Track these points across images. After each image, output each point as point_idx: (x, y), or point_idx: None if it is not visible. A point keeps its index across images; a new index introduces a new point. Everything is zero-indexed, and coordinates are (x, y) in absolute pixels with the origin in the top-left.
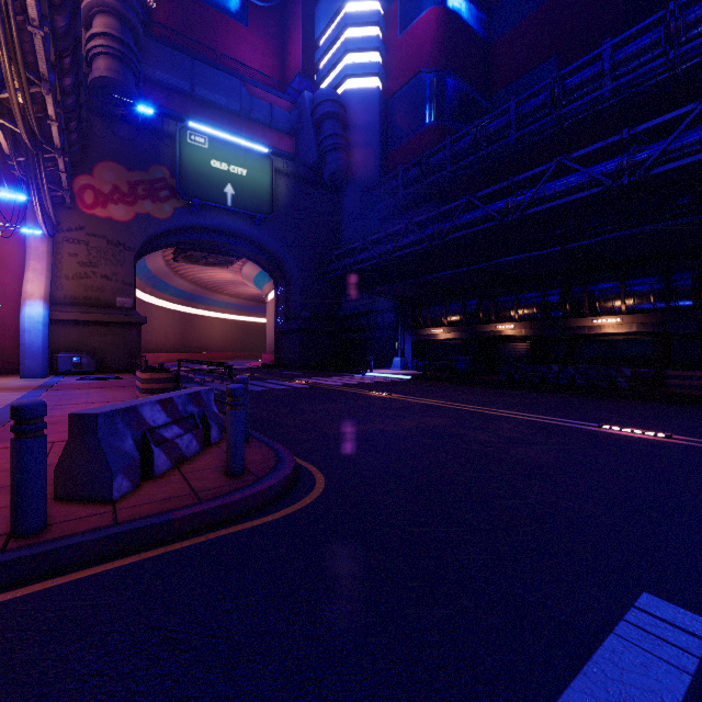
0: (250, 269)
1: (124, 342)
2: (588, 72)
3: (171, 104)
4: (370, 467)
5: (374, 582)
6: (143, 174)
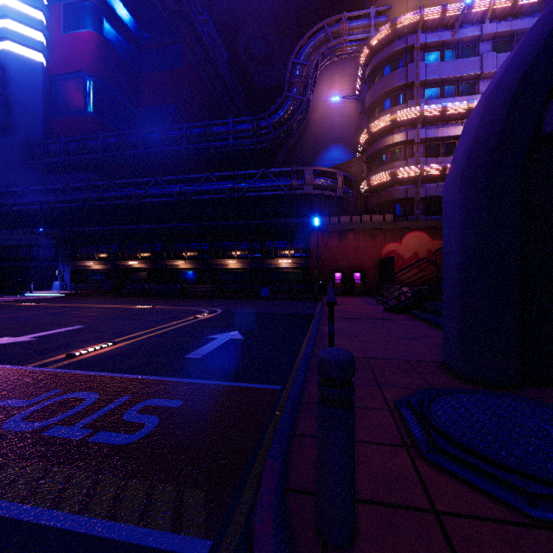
0: None
1: None
2: (177, 134)
3: None
4: (8, 322)
5: (1, 333)
6: None
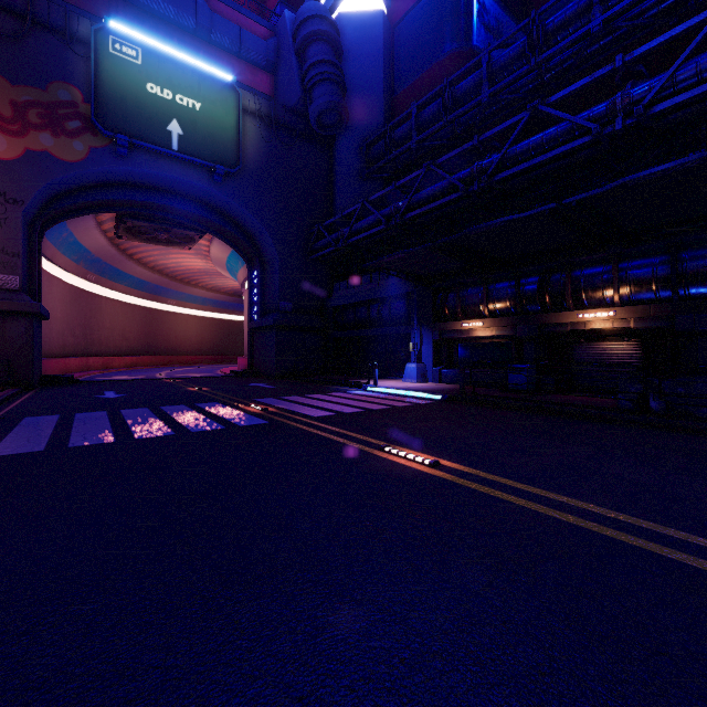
0: (219, 250)
1: (2, 341)
2: None
3: (92, 6)
4: None
5: None
6: (37, 93)
